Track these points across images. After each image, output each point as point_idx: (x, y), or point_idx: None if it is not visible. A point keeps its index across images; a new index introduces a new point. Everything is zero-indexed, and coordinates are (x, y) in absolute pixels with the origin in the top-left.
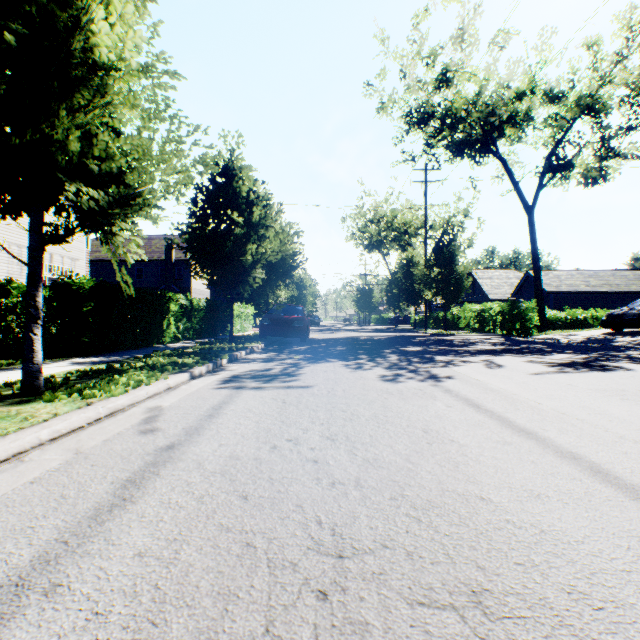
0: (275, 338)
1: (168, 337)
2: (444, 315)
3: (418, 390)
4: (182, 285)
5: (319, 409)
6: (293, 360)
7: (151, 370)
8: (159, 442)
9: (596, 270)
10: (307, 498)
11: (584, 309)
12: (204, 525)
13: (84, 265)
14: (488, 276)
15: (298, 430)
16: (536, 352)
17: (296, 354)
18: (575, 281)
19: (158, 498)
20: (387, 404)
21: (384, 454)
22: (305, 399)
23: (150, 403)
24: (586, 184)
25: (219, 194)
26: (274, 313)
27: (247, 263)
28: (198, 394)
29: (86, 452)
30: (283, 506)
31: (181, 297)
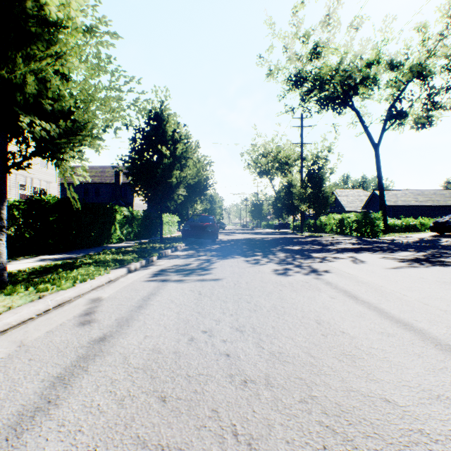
0: (193, 239)
1: (115, 239)
2: (315, 222)
3: (305, 282)
4: (127, 201)
5: (228, 300)
6: (206, 256)
7: (97, 266)
8: (93, 334)
9: (422, 190)
10: (222, 400)
11: (414, 218)
12: (120, 438)
13: (56, 186)
14: (345, 194)
15: (212, 321)
16: (386, 250)
17: (209, 252)
18: (407, 198)
19: (81, 400)
20: (282, 295)
21: (287, 347)
22: (216, 291)
23: (93, 294)
24: (417, 128)
25: (152, 134)
26: (192, 221)
27: (172, 184)
28: (132, 286)
29: (28, 344)
30: (199, 411)
31: (124, 209)
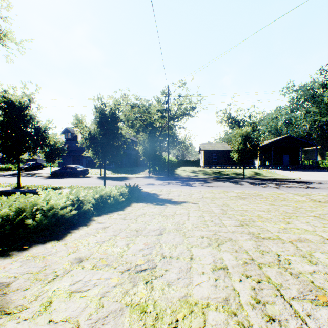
0: None
1: None
2: None
3: None
4: None
5: None
6: None
7: None
8: None
9: None
10: None
11: (12, 164)
12: None
13: None
14: None
15: None
16: (3, 176)
17: None
18: None
19: None
20: None
21: None
22: None
23: None
24: None
25: None
26: None
27: None
28: None
29: None
30: None
31: None
